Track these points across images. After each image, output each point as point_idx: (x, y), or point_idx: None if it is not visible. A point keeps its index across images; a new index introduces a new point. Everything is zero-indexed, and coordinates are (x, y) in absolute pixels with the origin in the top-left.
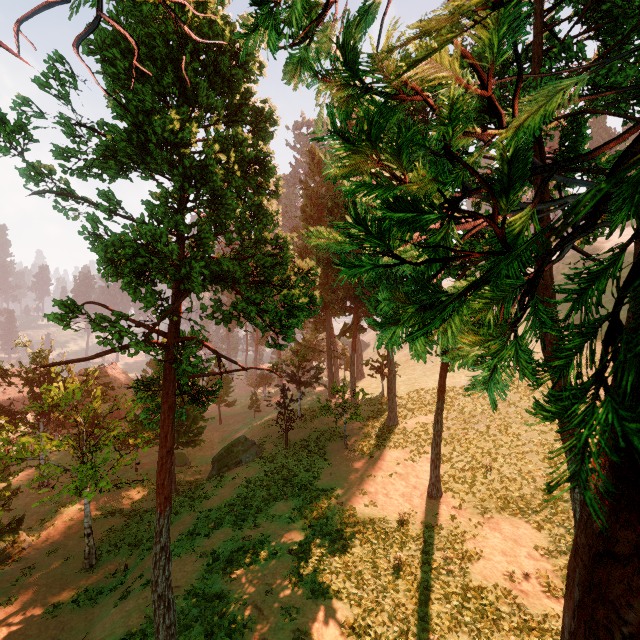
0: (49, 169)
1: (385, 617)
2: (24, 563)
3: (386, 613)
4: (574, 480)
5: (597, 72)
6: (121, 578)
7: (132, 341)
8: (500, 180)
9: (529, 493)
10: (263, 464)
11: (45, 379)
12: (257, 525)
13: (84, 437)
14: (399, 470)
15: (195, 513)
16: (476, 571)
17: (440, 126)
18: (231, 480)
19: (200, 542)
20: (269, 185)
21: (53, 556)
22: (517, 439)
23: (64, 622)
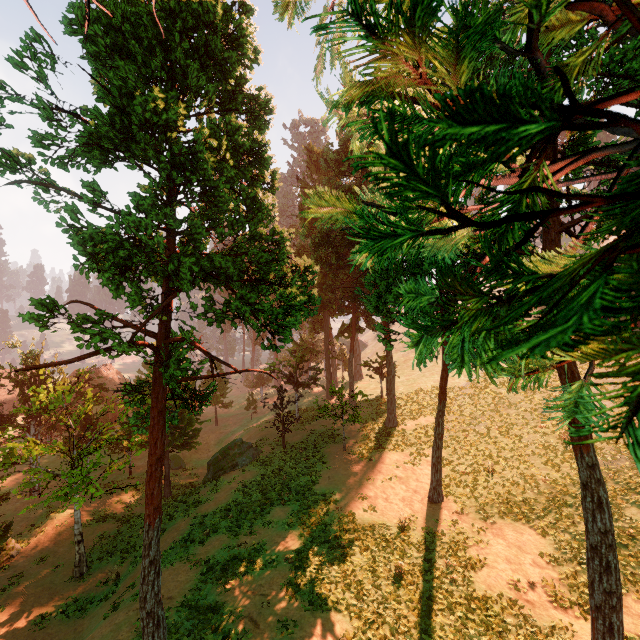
0: (28, 158)
1: (386, 630)
2: (12, 571)
3: (387, 626)
4: (586, 488)
5: (611, 58)
6: (112, 587)
7: (114, 343)
8: None
9: (532, 497)
10: (260, 467)
11: (36, 380)
12: (253, 532)
13: (74, 441)
14: (399, 473)
15: (189, 519)
16: (480, 580)
17: (527, 2)
18: (227, 484)
19: (194, 550)
20: (265, 178)
21: (42, 564)
22: (519, 441)
23: (52, 634)
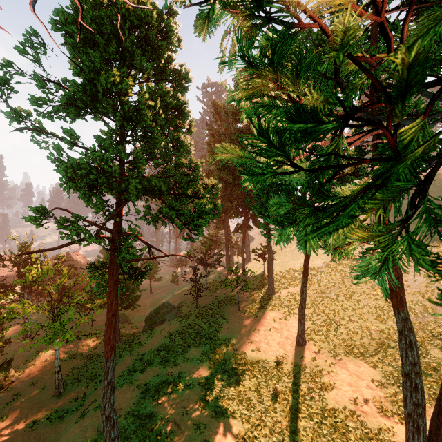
0: (27, 113)
1: (267, 431)
2: (13, 391)
3: (267, 428)
4: (401, 334)
5: None
6: (81, 402)
7: (86, 236)
8: (398, 89)
9: (367, 342)
10: (181, 321)
11: (28, 262)
12: (176, 365)
13: (55, 303)
14: (276, 326)
15: (133, 356)
16: (330, 397)
17: (332, 51)
18: (158, 333)
19: (136, 377)
20: (185, 125)
21: (33, 386)
22: (358, 304)
23: (40, 434)
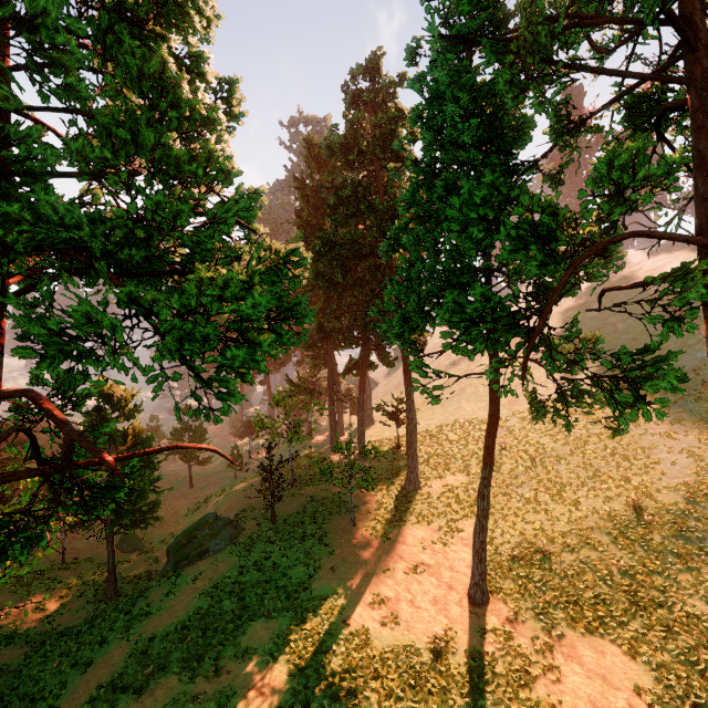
0: None
1: None
2: None
3: None
4: None
5: None
6: None
7: None
8: None
9: (607, 593)
10: (238, 554)
11: None
12: (219, 669)
13: None
14: (426, 559)
15: (128, 644)
16: None
17: None
18: (190, 583)
19: (124, 707)
20: (204, 76)
21: None
22: (576, 509)
23: None
